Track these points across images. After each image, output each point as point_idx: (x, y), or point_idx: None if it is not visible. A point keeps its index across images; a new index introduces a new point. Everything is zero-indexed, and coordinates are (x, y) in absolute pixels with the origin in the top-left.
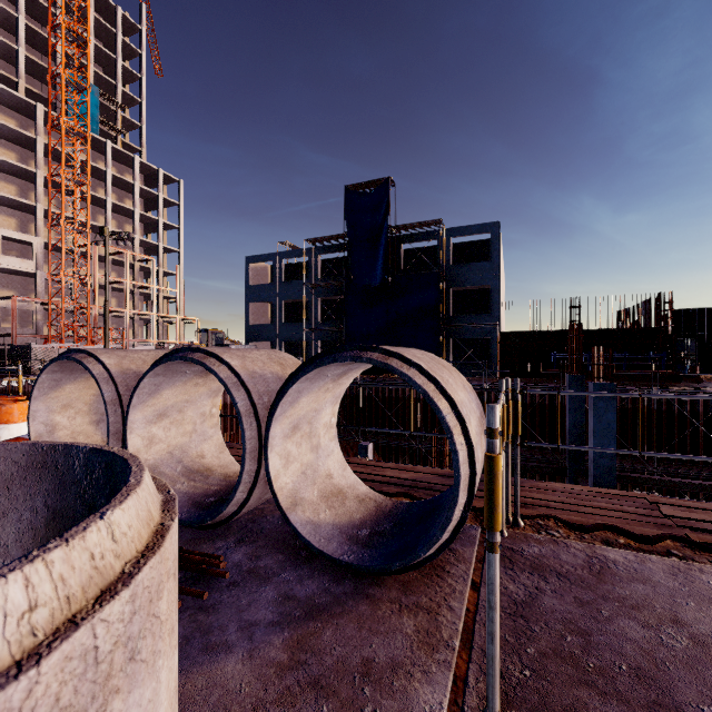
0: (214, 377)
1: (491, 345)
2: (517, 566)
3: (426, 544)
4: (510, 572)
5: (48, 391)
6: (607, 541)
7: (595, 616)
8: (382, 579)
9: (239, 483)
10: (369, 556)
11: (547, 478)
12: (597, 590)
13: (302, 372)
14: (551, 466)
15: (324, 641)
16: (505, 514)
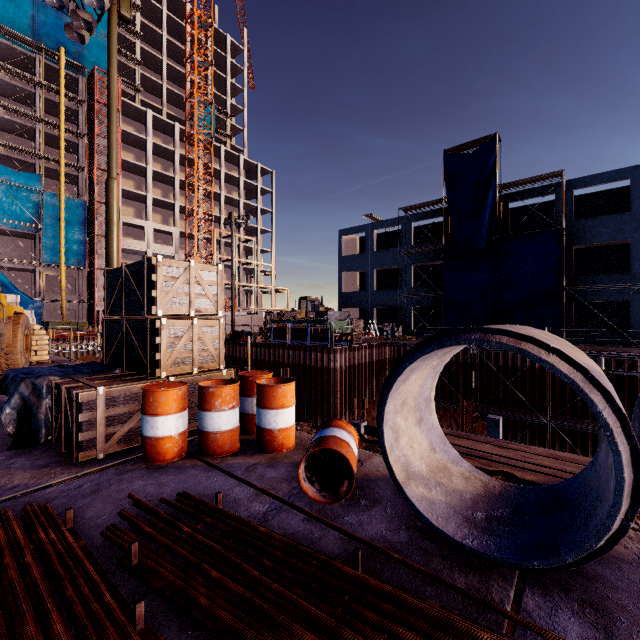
0: None
1: (631, 309)
2: None
3: None
4: None
5: (400, 384)
6: None
7: None
8: None
9: None
10: None
11: None
12: None
13: None
14: None
15: None
16: None
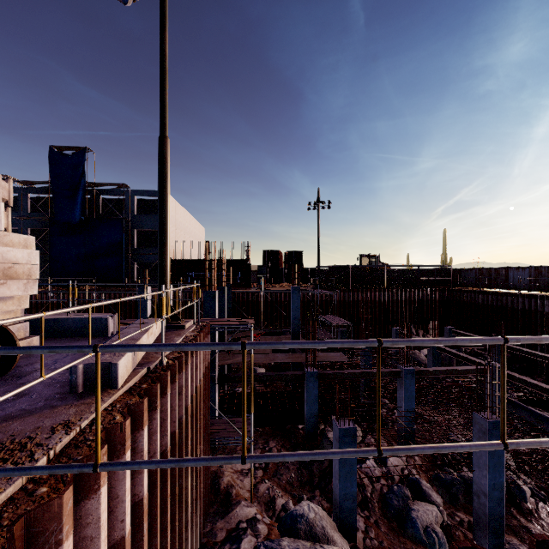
0: None
1: None
2: None
3: None
4: None
5: None
6: None
7: None
8: None
9: None
10: None
11: None
12: None
13: None
14: None
15: None
16: None
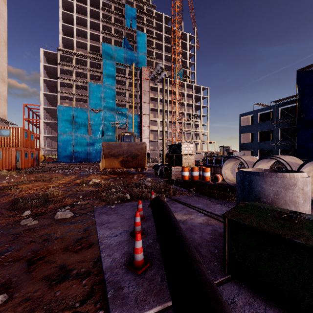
0: (269, 163)
1: None
2: None
3: None
4: None
5: (225, 165)
6: None
7: None
8: None
9: None
10: None
11: None
12: None
13: (308, 161)
14: None
15: None
16: None
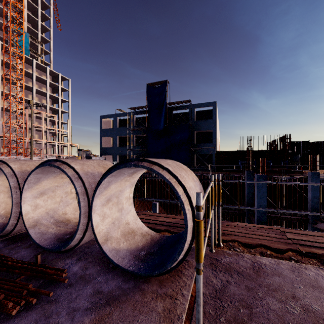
0: None
1: (212, 157)
2: (218, 269)
3: (171, 262)
4: (214, 272)
5: None
6: (262, 253)
7: (255, 296)
8: (149, 279)
9: (77, 229)
10: (143, 267)
11: (237, 217)
12: (256, 281)
13: (109, 172)
14: (238, 212)
15: (113, 319)
16: (214, 240)
